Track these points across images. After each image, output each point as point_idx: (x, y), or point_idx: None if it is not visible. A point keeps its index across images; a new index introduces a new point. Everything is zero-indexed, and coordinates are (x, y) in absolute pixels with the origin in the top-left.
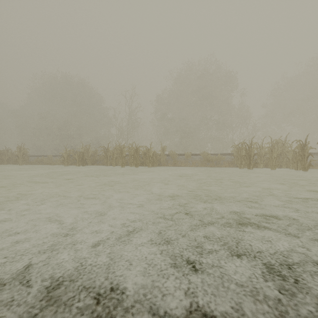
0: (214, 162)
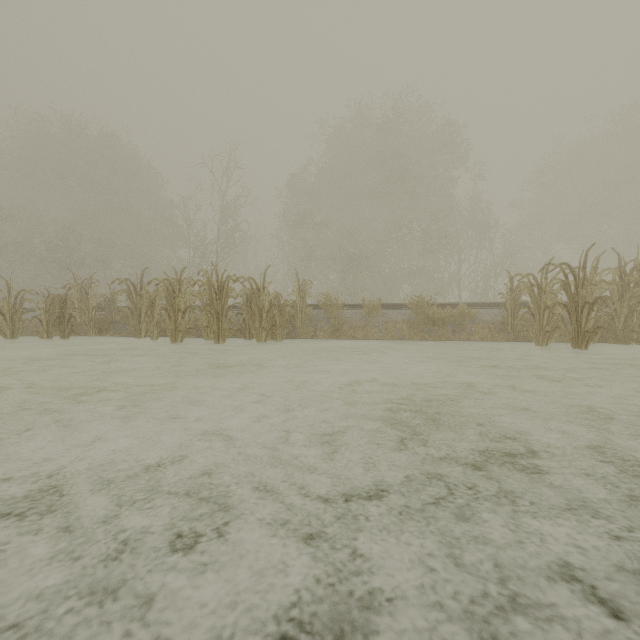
0: (449, 327)
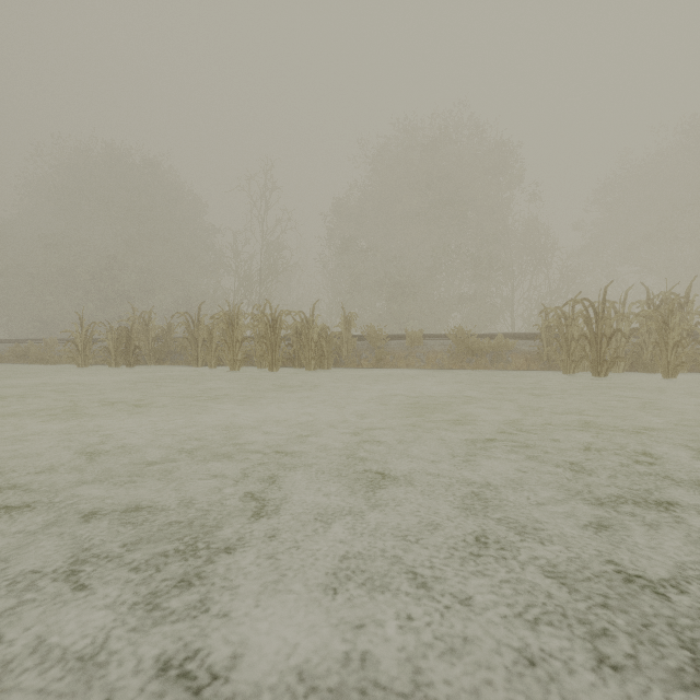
0: (487, 357)
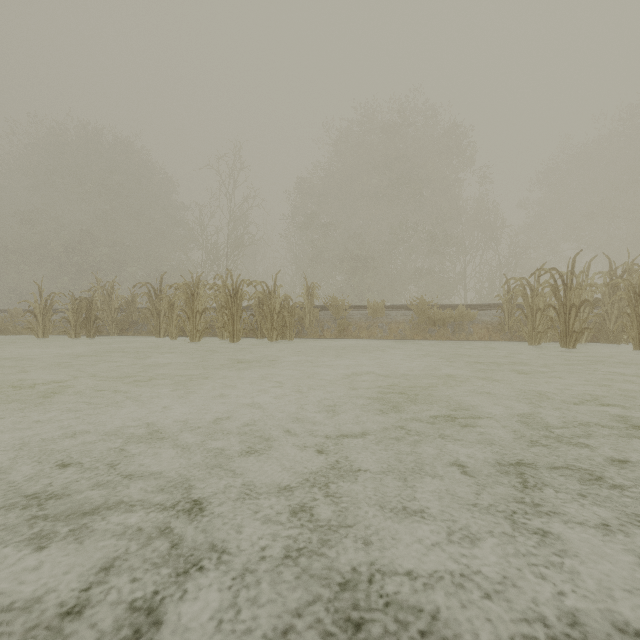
0: (449, 327)
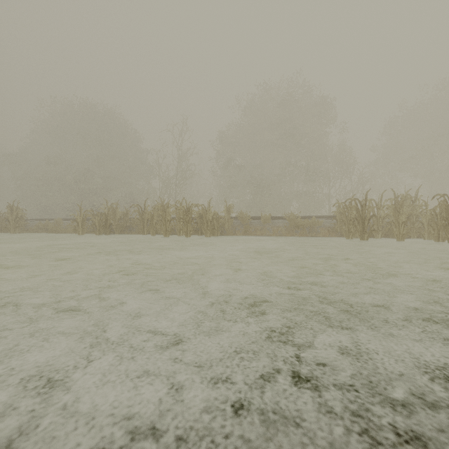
0: (307, 229)
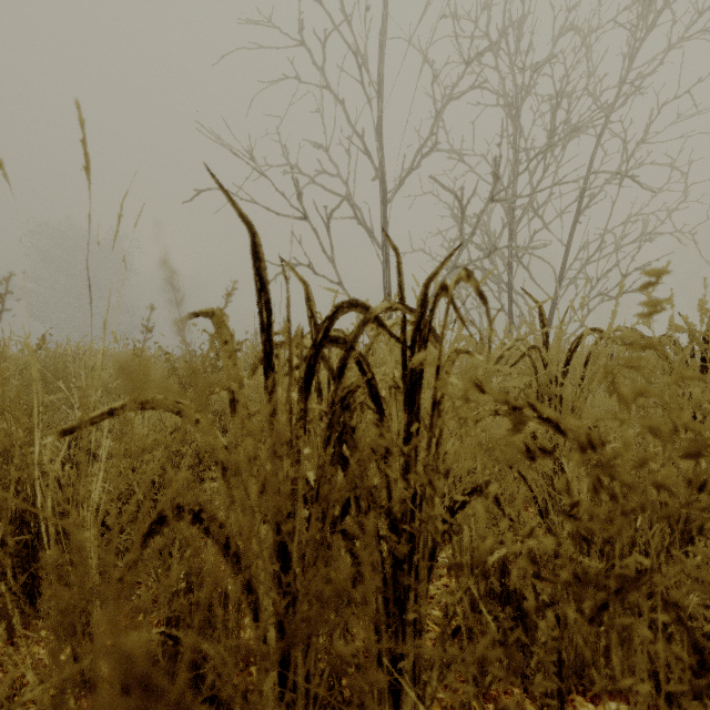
0: None
